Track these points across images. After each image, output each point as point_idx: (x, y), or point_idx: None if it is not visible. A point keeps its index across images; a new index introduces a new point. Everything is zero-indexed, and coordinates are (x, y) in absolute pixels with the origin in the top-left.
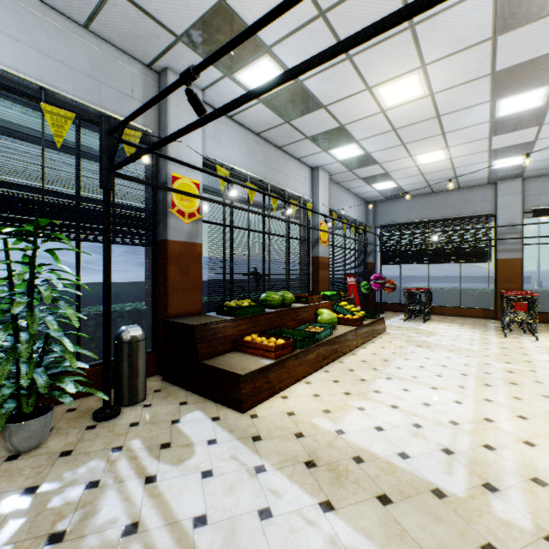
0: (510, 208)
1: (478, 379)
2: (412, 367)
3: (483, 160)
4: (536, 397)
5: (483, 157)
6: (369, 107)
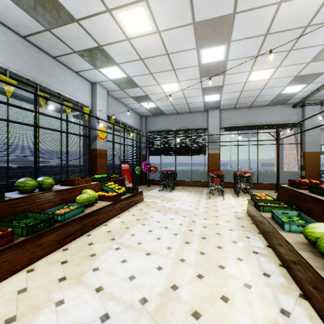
0: (214, 125)
1: (183, 237)
2: (143, 232)
3: (200, 95)
4: (214, 249)
5: (199, 92)
6: (116, 32)
